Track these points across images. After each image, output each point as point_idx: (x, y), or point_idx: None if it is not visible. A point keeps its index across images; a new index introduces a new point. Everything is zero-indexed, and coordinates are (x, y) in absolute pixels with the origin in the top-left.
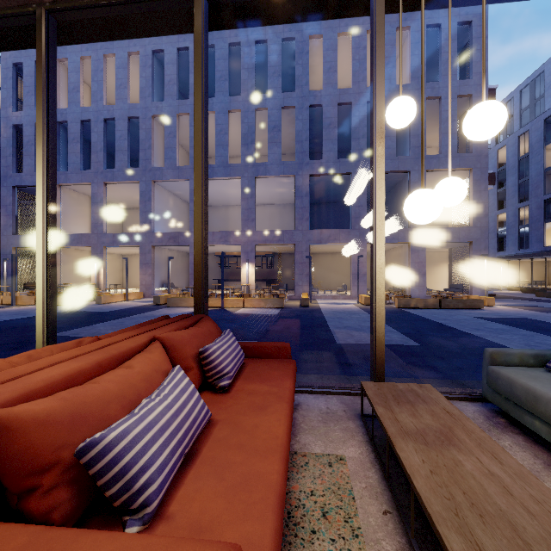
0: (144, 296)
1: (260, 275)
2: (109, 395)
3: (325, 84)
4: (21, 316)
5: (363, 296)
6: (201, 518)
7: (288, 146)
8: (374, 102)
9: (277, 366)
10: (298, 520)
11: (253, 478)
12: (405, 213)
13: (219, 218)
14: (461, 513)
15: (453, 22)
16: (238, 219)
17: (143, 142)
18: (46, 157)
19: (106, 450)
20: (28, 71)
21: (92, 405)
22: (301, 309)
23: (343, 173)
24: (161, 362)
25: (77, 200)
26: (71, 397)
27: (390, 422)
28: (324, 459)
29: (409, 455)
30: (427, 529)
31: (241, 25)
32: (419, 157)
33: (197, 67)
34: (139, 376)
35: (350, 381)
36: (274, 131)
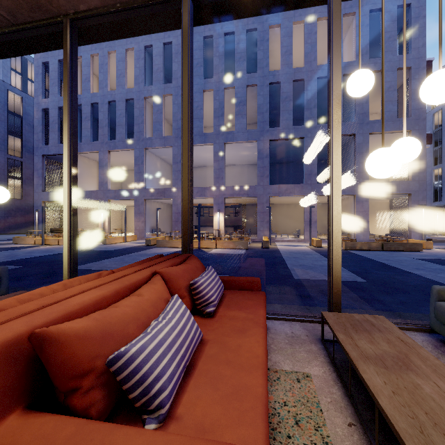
0: (138, 238)
1: (228, 222)
2: (128, 317)
3: (282, 65)
4: (48, 253)
5: (315, 240)
6: (204, 421)
7: (251, 117)
8: (331, 77)
9: (251, 296)
10: (275, 426)
11: (242, 389)
12: (366, 168)
13: (196, 176)
14: (426, 431)
15: (393, 6)
16: (210, 177)
17: (137, 118)
18: (70, 131)
19: (129, 361)
20: (53, 68)
21: (116, 324)
22: (263, 250)
23: (297, 138)
24: (163, 291)
25: (88, 164)
26: (101, 318)
27: (351, 347)
28: (292, 375)
29: (371, 377)
30: (389, 442)
31: (218, 20)
32: (363, 123)
33: (184, 56)
34: (148, 302)
35: (310, 311)
36: (240, 105)
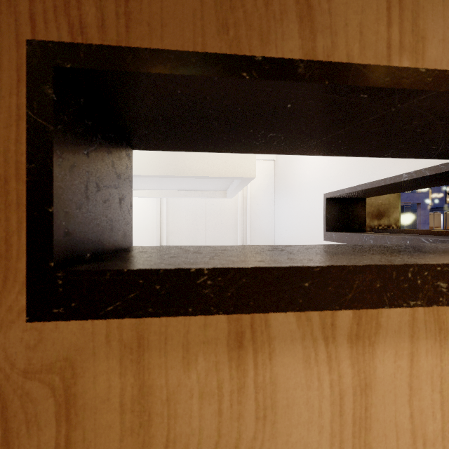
0: None
1: None
2: None
3: None
4: None
5: None
6: None
7: None
8: None
9: None
10: None
11: None
12: None
13: None
14: None
15: None
16: None
17: None
18: None
19: None
20: None
21: None
22: None
23: None
24: None
25: None
26: None
27: None
28: None
29: None
30: None
31: None
32: None
33: None
34: None
35: None
36: None
